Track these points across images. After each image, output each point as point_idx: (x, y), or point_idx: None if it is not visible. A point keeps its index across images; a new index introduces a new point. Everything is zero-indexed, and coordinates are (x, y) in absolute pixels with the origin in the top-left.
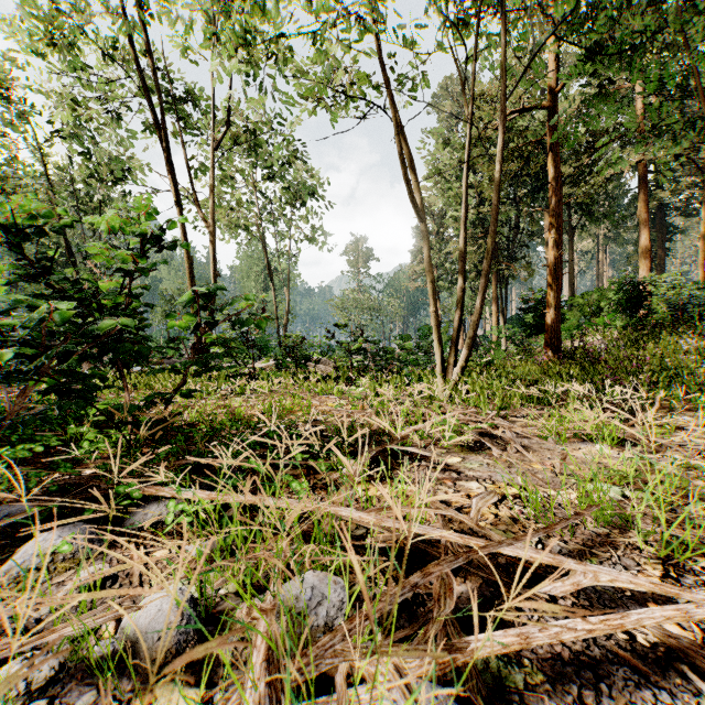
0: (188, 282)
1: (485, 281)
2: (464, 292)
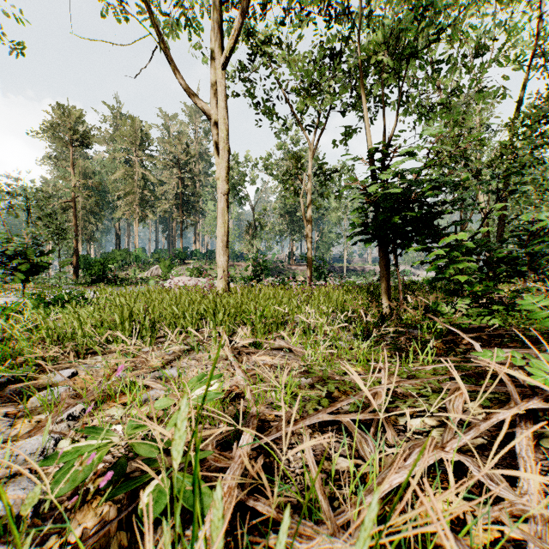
0: None
1: None
2: None
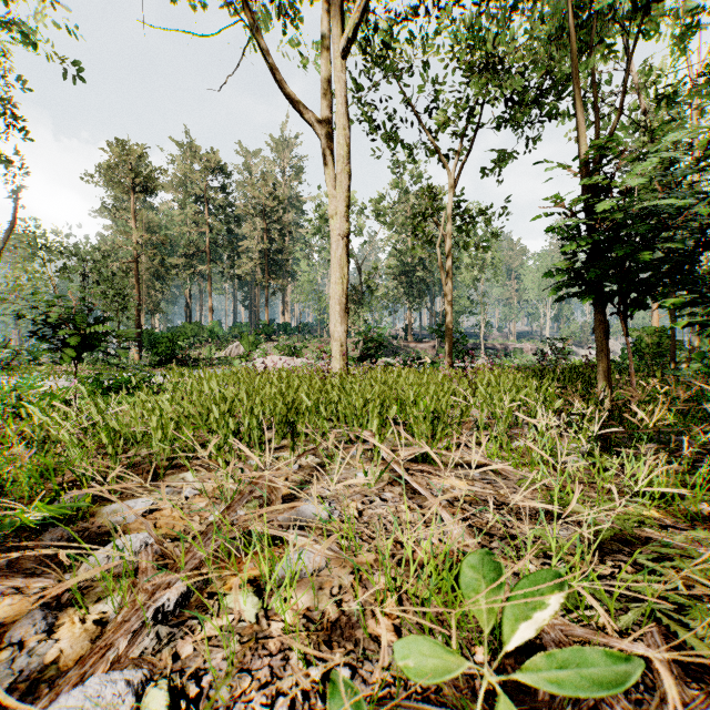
0: None
1: None
2: None
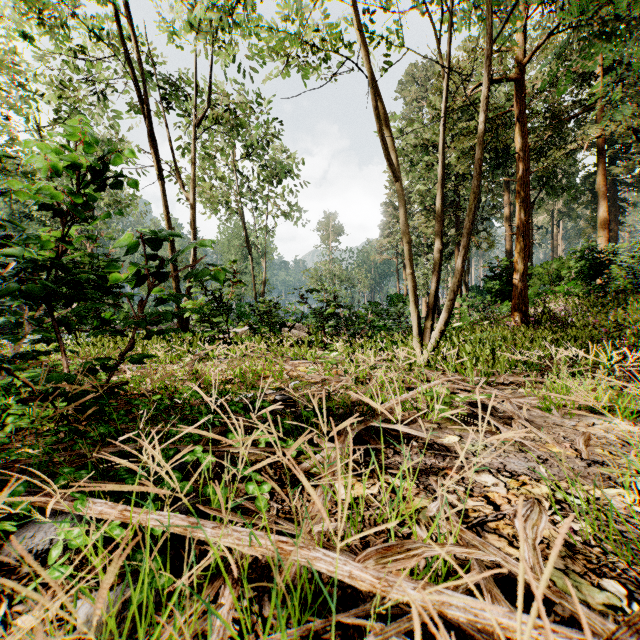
0: (169, 251)
1: (466, 240)
2: (441, 253)
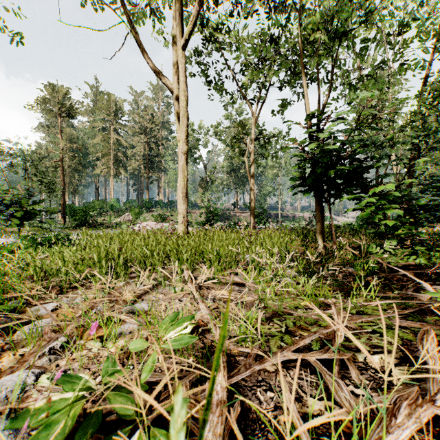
0: None
1: None
2: None
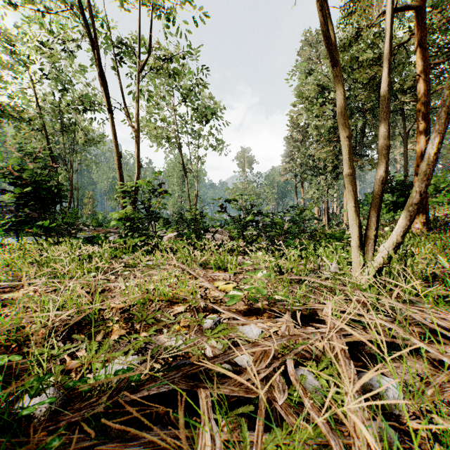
0: (117, 171)
1: (443, 121)
2: (388, 149)
